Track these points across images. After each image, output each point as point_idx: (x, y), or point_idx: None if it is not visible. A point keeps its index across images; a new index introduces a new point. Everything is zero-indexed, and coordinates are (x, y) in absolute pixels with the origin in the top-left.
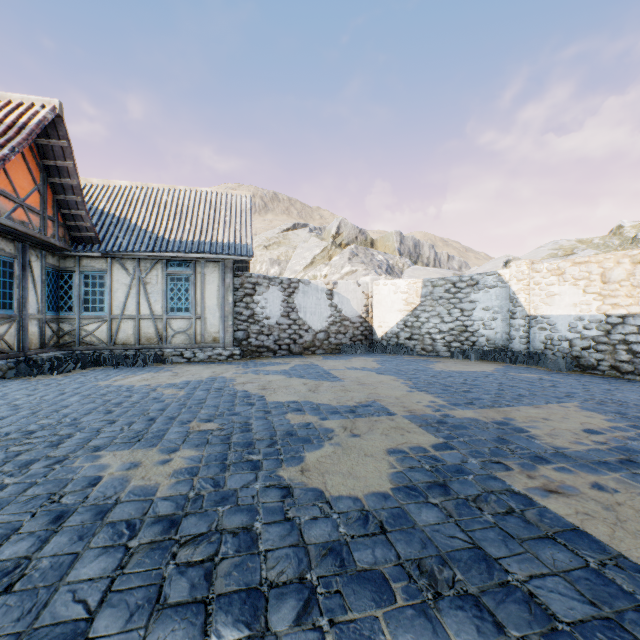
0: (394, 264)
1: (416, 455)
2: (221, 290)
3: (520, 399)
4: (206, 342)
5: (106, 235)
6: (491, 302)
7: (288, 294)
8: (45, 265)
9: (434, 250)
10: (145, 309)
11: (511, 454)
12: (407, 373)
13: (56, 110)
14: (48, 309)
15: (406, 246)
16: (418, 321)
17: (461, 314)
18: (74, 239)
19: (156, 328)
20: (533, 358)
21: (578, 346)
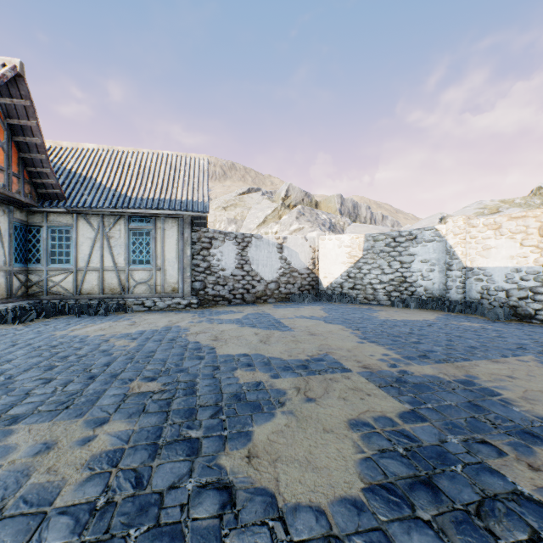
0: (336, 222)
1: (383, 430)
2: (180, 244)
3: (473, 351)
4: (166, 292)
5: (72, 192)
6: (429, 255)
7: (242, 248)
8: (12, 220)
9: (370, 211)
10: (109, 261)
11: (494, 428)
12: (354, 322)
13: (16, 69)
14: (16, 261)
15: (346, 207)
16: (360, 272)
17: (400, 266)
18: (41, 196)
19: (119, 279)
20: (470, 307)
21: (515, 296)
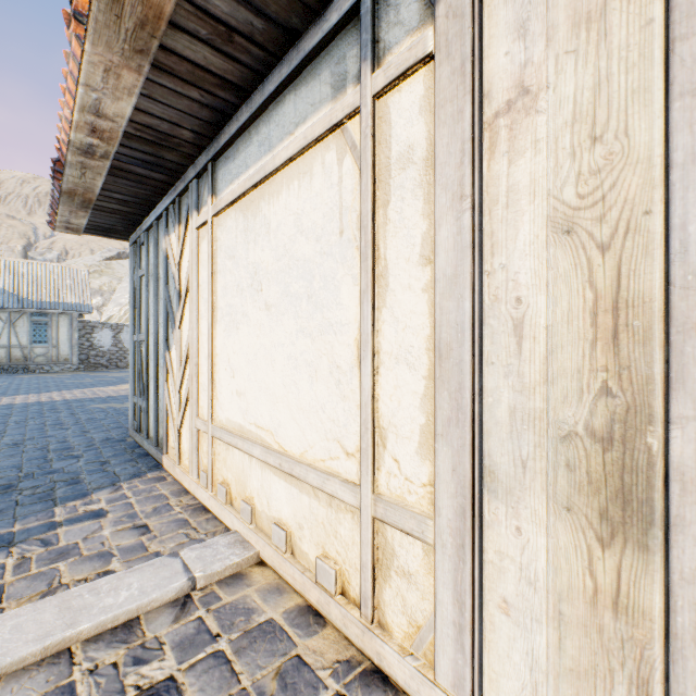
0: None
1: None
2: (71, 331)
3: None
4: (60, 361)
5: None
6: None
7: (117, 333)
8: None
9: None
10: (15, 341)
11: None
12: None
13: None
14: None
15: None
16: None
17: None
18: None
19: (23, 353)
20: None
21: None
